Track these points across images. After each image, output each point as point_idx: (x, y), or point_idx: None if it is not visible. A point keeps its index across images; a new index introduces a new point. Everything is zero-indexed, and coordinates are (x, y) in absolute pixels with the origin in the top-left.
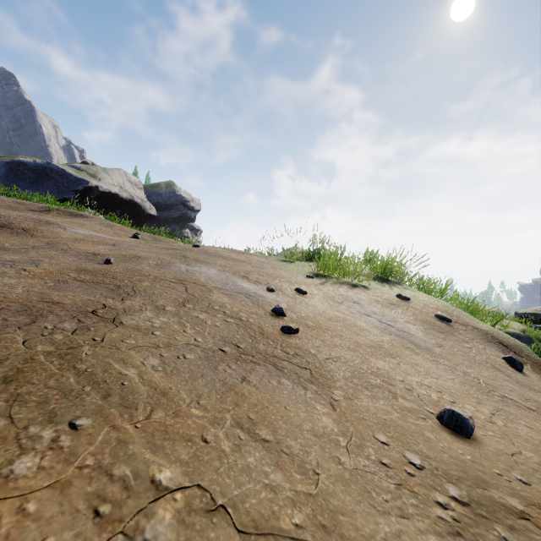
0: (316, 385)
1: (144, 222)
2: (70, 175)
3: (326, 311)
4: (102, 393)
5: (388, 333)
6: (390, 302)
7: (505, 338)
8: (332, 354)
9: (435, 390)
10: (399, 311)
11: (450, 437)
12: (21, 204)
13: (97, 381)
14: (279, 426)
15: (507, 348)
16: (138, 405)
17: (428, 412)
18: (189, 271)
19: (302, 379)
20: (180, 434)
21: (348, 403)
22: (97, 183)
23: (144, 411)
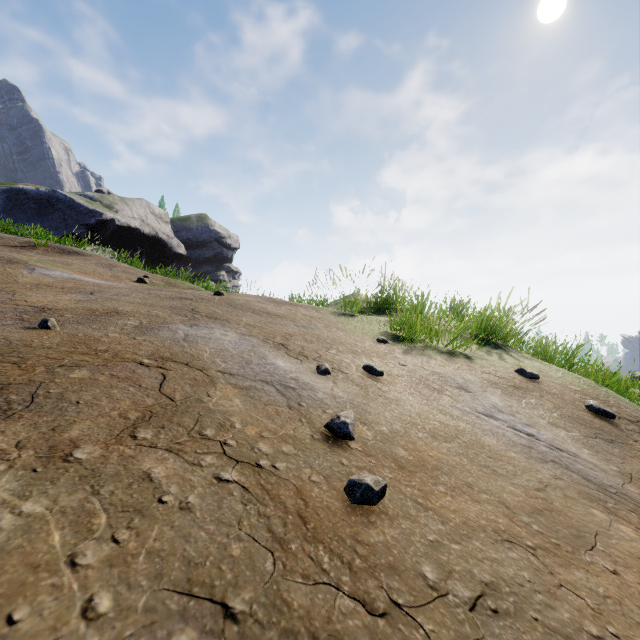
0: None
1: (171, 263)
2: (80, 206)
3: (422, 413)
4: None
5: (539, 458)
6: (512, 383)
7: None
8: (477, 574)
9: None
10: (531, 401)
11: None
12: None
13: None
14: None
15: None
16: None
17: None
18: (189, 338)
19: None
20: None
21: None
22: (113, 215)
23: None
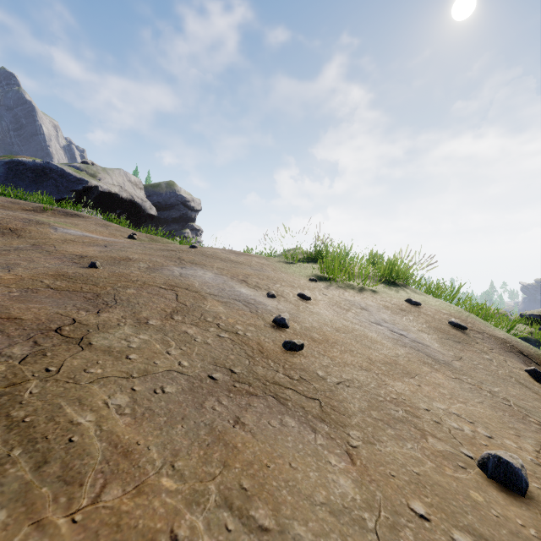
0: (328, 423)
1: (145, 222)
2: (70, 175)
3: (333, 320)
4: (36, 459)
5: (402, 345)
6: (400, 307)
7: (524, 347)
8: (343, 376)
9: (466, 421)
10: (410, 318)
11: (501, 496)
12: (15, 204)
13: (34, 438)
14: (282, 499)
15: (528, 359)
16: (85, 476)
17: (466, 457)
18: (183, 275)
19: (310, 415)
20: (139, 528)
21: (369, 450)
22: (97, 182)
23: (93, 487)
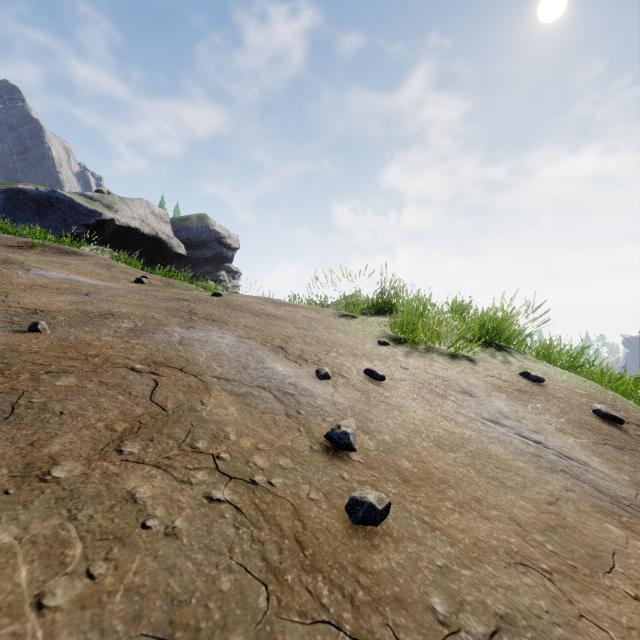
0: None
1: (171, 263)
2: (80, 206)
3: (426, 420)
4: None
5: (549, 468)
6: (517, 387)
7: None
8: (490, 605)
9: None
10: (537, 406)
11: None
12: None
13: None
14: None
15: None
16: None
17: None
18: (185, 341)
19: None
20: None
21: None
22: (113, 215)
23: None
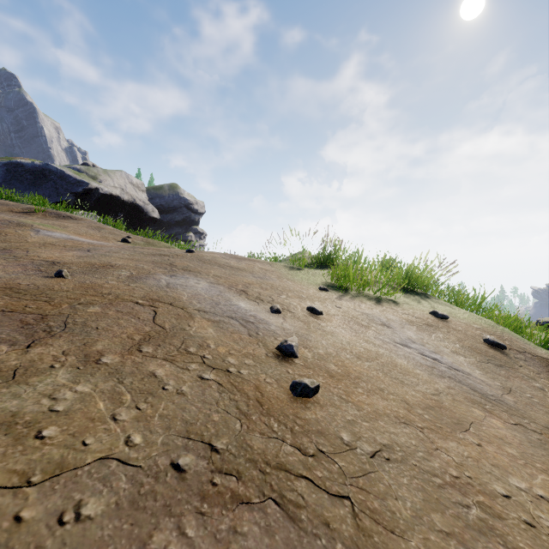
0: None
1: (147, 225)
2: (69, 177)
3: (351, 342)
4: None
5: (439, 375)
6: (426, 322)
7: None
8: (378, 439)
9: None
10: (440, 335)
11: None
12: (3, 205)
13: None
14: None
15: None
16: None
17: None
18: (170, 286)
19: (339, 543)
20: None
21: None
22: (97, 184)
23: None
